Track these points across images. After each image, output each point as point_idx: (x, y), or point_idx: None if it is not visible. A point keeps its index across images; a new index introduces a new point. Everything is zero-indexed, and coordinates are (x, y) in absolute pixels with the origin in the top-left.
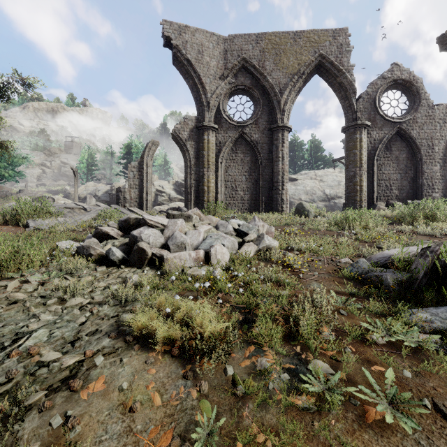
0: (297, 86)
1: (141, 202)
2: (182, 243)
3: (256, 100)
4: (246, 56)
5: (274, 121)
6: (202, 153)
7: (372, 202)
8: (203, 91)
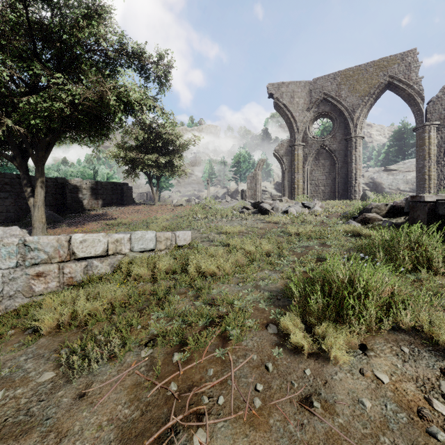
0: (368, 104)
1: (255, 197)
2: (278, 208)
3: (334, 120)
4: (325, 92)
5: (348, 133)
6: (293, 163)
7: (443, 188)
8: (294, 122)
